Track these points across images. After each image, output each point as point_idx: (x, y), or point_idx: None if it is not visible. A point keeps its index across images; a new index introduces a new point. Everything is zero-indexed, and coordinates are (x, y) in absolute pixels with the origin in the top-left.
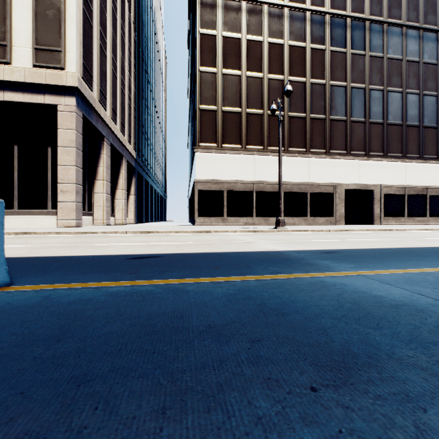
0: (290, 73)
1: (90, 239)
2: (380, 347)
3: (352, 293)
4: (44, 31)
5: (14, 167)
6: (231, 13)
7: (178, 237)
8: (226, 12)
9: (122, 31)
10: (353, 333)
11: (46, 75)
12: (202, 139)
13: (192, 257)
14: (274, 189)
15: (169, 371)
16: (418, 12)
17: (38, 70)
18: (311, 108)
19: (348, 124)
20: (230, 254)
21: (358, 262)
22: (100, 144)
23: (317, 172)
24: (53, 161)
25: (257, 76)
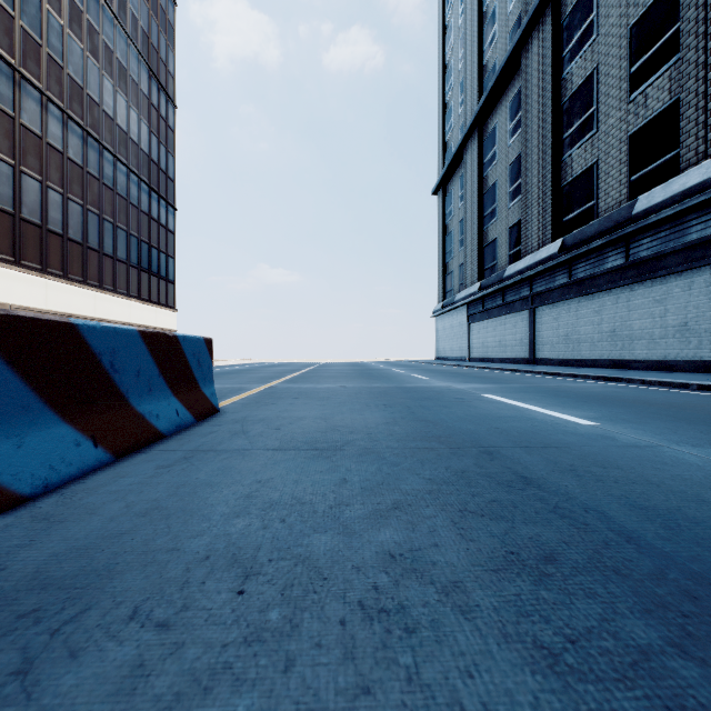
0: None
1: None
2: None
3: None
4: None
5: None
6: None
7: None
8: None
9: None
10: None
11: None
12: None
13: None
14: None
15: None
16: (63, 89)
17: None
18: None
19: None
20: None
21: None
22: None
23: None
24: None
25: None
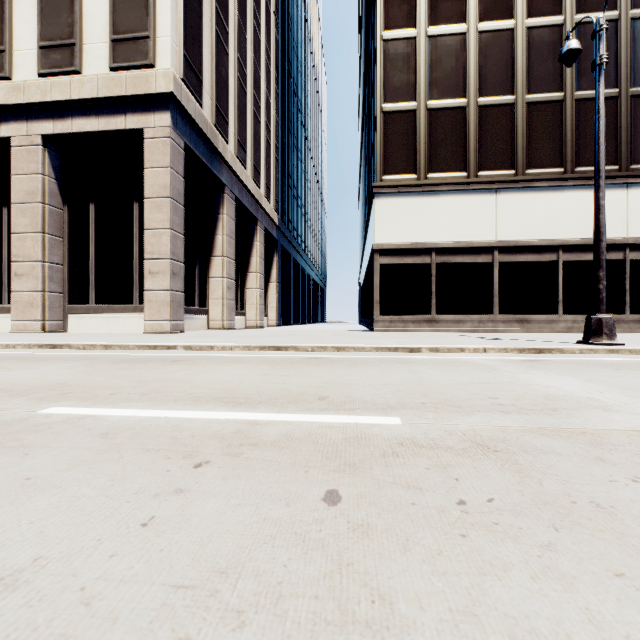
0: (579, 7)
1: (117, 369)
2: None
3: None
4: (124, 10)
5: (90, 237)
6: None
7: (339, 372)
8: None
9: (255, 21)
10: None
11: (127, 80)
12: (388, 168)
13: None
14: (541, 257)
15: None
16: None
17: (115, 76)
18: (631, 73)
19: None
20: None
21: None
22: (219, 198)
23: None
24: (142, 225)
25: (502, 27)
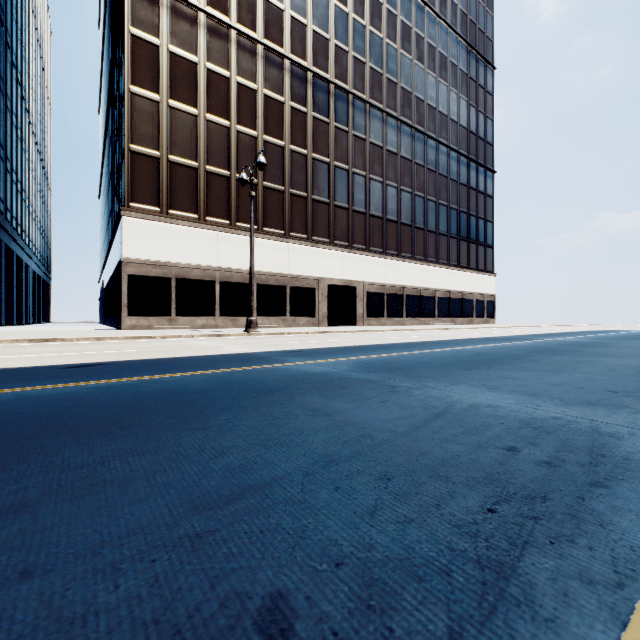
0: (266, 131)
1: None
2: (292, 386)
3: (294, 372)
4: None
5: None
6: (183, 22)
7: (107, 345)
8: (174, 18)
9: None
10: (282, 384)
11: None
12: (135, 197)
13: (150, 362)
14: (245, 280)
15: (180, 402)
16: (397, 101)
17: None
18: (291, 181)
19: (331, 208)
20: (194, 357)
21: (312, 356)
22: None
23: (298, 262)
24: None
25: (222, 123)
